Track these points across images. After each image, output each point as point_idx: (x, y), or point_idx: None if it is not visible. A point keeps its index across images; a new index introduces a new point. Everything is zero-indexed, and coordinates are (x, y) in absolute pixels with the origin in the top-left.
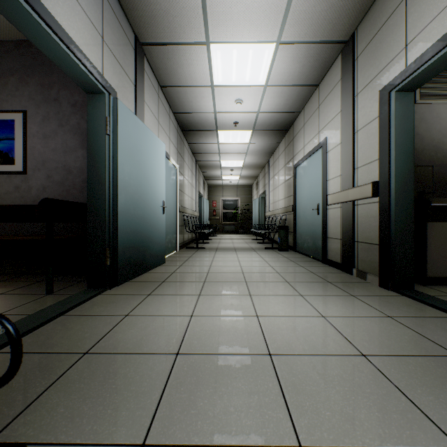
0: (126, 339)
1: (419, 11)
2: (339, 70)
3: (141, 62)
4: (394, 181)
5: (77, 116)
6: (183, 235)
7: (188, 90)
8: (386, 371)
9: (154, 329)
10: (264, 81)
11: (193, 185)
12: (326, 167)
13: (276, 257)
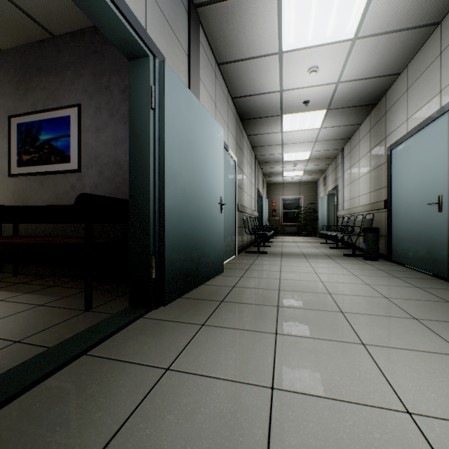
0: (155, 444)
1: None
2: None
3: (195, 28)
4: None
5: (127, 103)
6: (242, 237)
7: (249, 64)
8: None
9: (208, 420)
10: (353, 31)
11: (252, 182)
12: None
13: (366, 269)
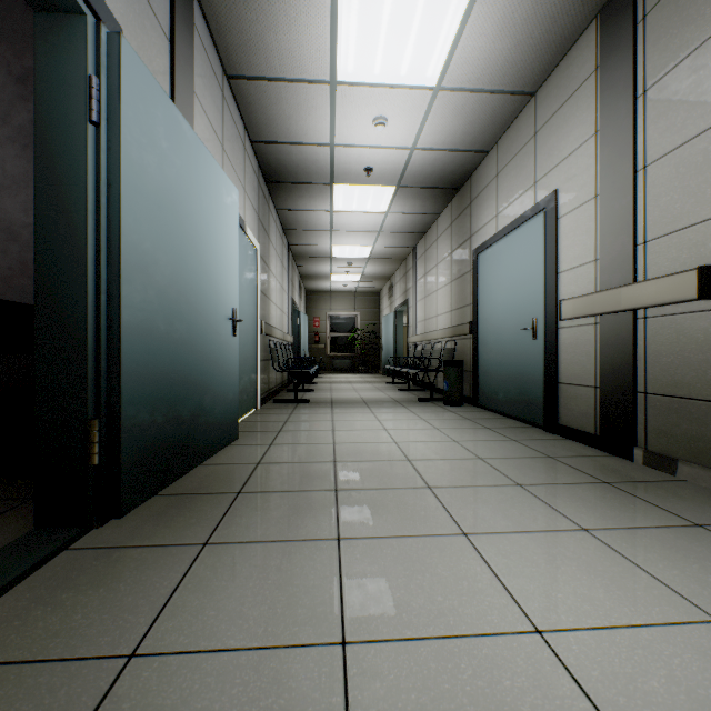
0: None
1: None
2: (590, 53)
3: None
4: None
5: (30, 105)
6: (268, 376)
7: (283, 89)
8: None
9: None
10: (436, 77)
11: (284, 287)
12: (556, 248)
13: (450, 419)
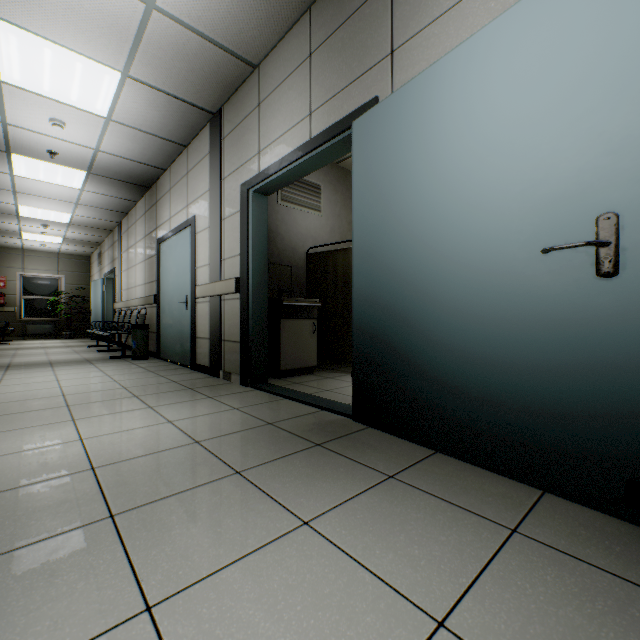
0: None
1: (267, 127)
2: (208, 141)
3: None
4: (252, 279)
5: None
6: None
7: None
8: (211, 447)
9: None
10: (106, 112)
11: None
12: (195, 252)
13: (127, 368)
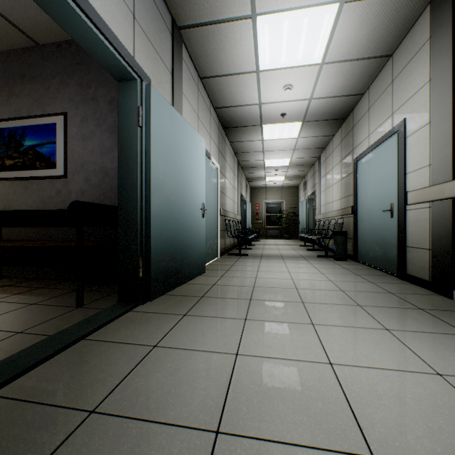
0: (148, 389)
1: None
2: (426, 27)
3: (178, 48)
4: None
5: (113, 114)
6: (224, 240)
7: (230, 79)
8: None
9: (187, 374)
10: (320, 57)
11: (235, 187)
12: (404, 157)
13: (333, 268)
